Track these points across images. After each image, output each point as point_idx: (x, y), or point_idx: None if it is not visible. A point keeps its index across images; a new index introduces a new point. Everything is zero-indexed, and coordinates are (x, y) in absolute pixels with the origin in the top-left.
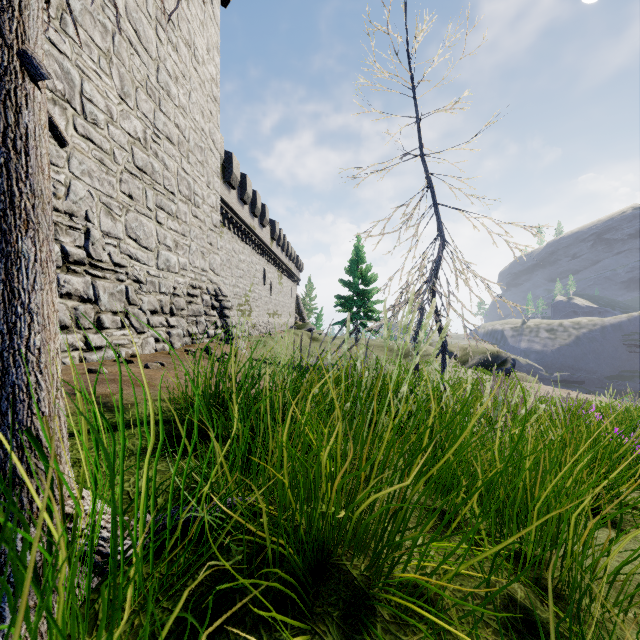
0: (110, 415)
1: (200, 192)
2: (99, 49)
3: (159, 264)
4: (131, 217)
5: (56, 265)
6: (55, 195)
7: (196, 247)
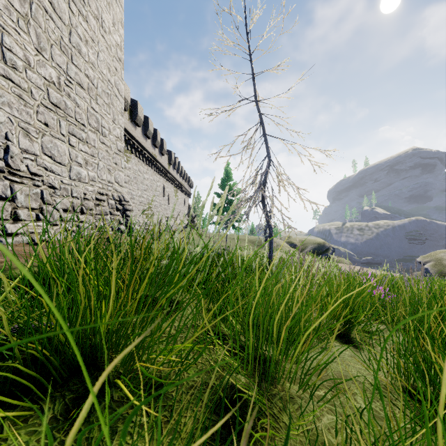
0: None
1: (107, 125)
2: (18, 12)
3: (71, 176)
4: (47, 140)
5: None
6: None
7: (103, 165)
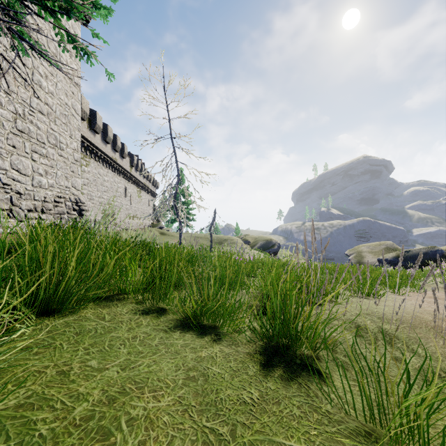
0: None
1: (64, 141)
2: None
3: (34, 184)
4: (14, 158)
5: None
6: None
7: (61, 174)
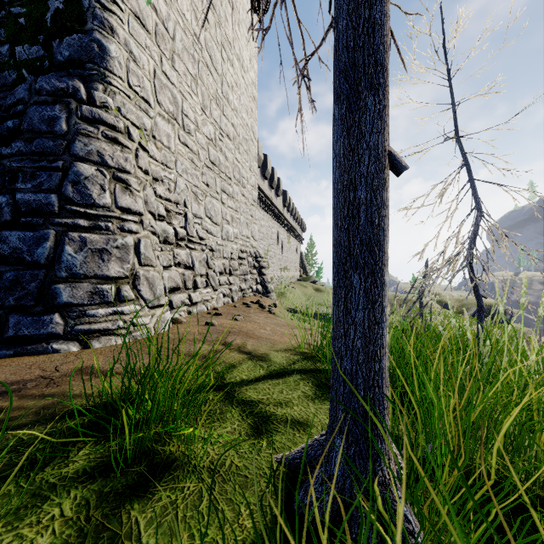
0: (264, 364)
1: (245, 175)
2: (191, 76)
3: (222, 235)
4: (207, 201)
5: (172, 242)
6: (169, 190)
7: (243, 219)
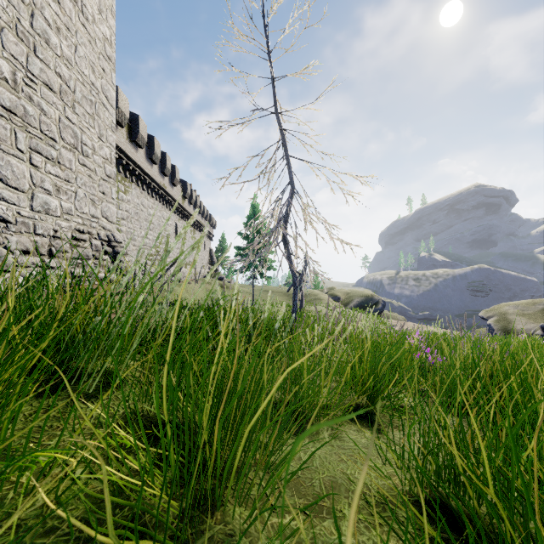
0: None
1: (90, 143)
2: None
3: (34, 206)
4: None
5: None
6: None
7: (84, 194)
